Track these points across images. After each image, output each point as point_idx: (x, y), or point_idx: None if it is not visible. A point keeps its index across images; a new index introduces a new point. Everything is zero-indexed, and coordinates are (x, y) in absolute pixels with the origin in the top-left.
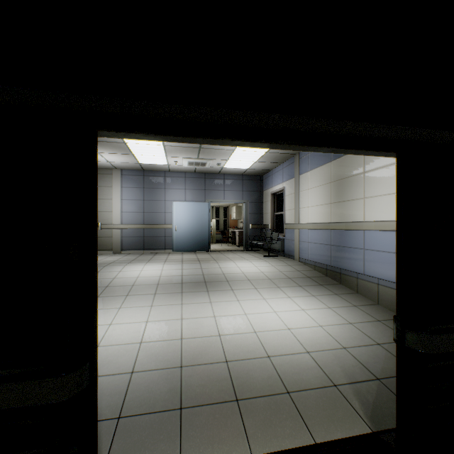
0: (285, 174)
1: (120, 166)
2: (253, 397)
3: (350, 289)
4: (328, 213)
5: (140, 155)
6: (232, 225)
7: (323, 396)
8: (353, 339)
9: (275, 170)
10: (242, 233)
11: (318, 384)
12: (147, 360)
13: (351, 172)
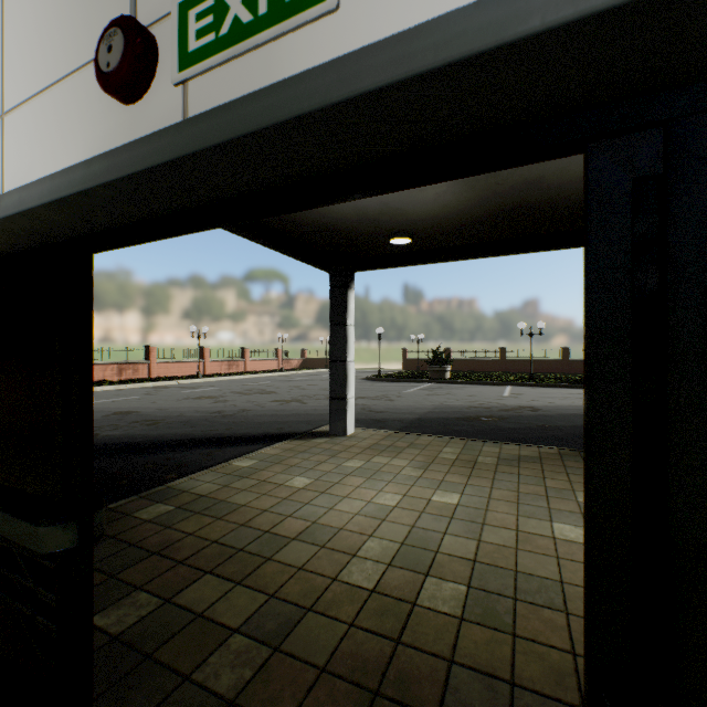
0: None
1: None
2: None
3: None
4: None
5: None
6: None
7: None
8: None
9: None
10: None
11: None
12: None
13: None
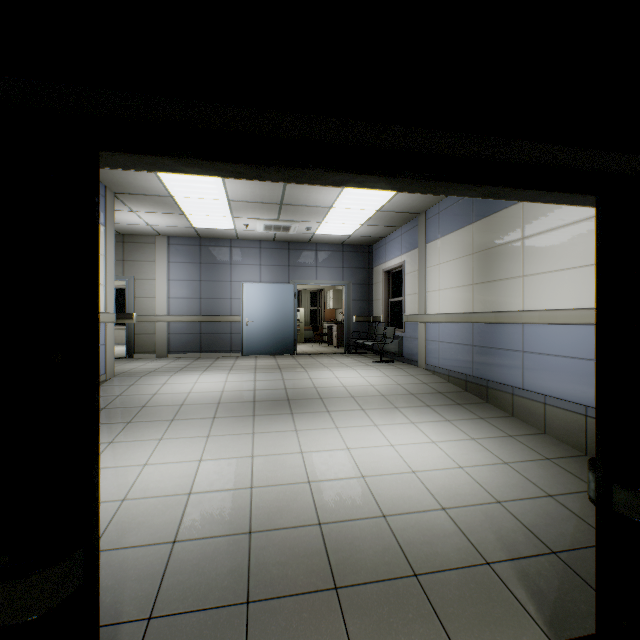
0: (405, 242)
1: (167, 231)
2: (361, 583)
3: (501, 411)
4: (468, 299)
5: (194, 215)
6: (327, 318)
7: (471, 582)
8: (511, 488)
9: (390, 237)
10: (342, 328)
11: (462, 560)
12: (199, 522)
13: (503, 237)
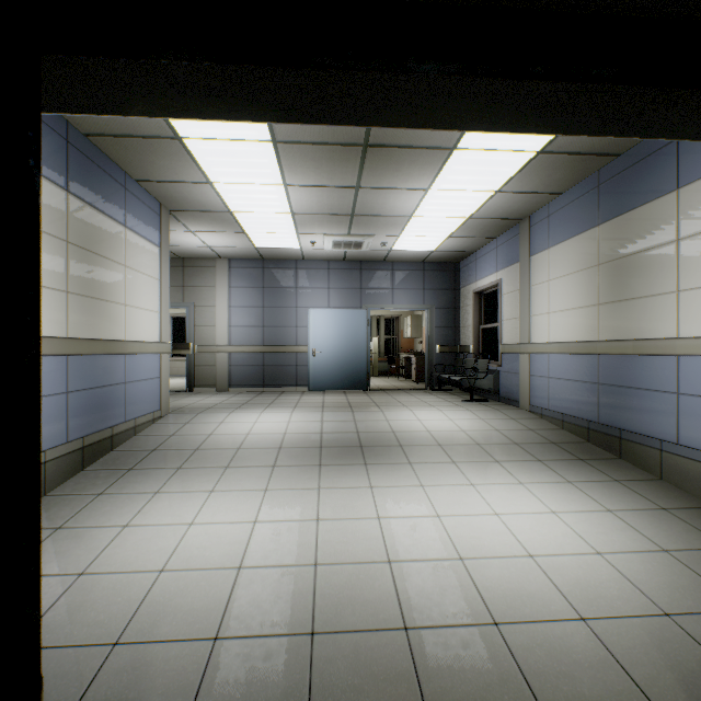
0: (501, 256)
1: (227, 253)
2: None
3: (643, 471)
4: (591, 324)
5: (255, 233)
6: (404, 348)
7: None
8: (682, 592)
9: (482, 252)
10: (422, 359)
11: None
12: (248, 611)
13: (646, 241)
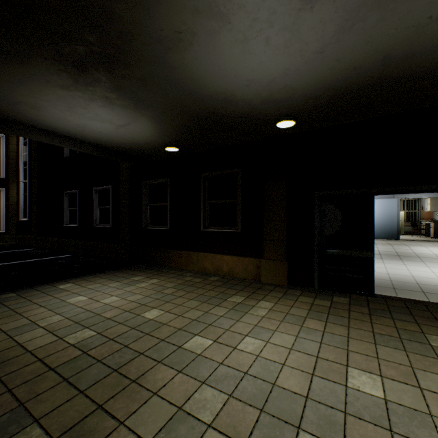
0: None
1: None
2: (432, 293)
3: None
4: None
5: None
6: (425, 218)
7: None
8: None
9: None
10: (437, 225)
11: None
12: None
13: None
